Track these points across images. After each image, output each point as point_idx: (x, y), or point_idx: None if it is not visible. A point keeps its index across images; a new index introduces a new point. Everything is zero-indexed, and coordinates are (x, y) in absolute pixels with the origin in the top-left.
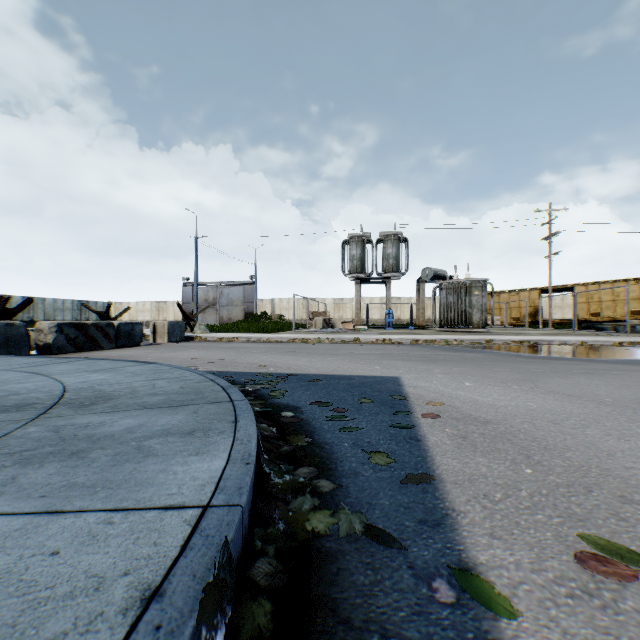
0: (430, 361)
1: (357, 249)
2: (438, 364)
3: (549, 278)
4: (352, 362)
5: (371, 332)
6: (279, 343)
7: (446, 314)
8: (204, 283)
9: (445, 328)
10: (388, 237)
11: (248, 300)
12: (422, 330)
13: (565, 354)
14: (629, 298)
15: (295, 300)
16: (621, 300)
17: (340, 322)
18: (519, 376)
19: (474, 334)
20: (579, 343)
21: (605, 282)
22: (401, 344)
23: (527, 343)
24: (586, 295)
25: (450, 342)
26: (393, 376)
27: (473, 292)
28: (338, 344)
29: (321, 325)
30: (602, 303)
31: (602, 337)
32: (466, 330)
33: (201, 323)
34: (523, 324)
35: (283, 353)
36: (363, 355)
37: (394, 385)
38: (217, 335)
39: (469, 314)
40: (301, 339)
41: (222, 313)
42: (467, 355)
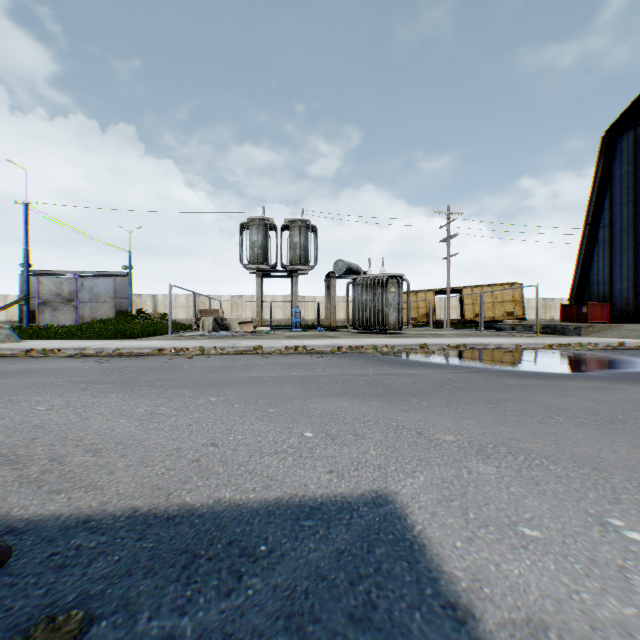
0: (395, 396)
1: (258, 234)
2: (419, 406)
3: (448, 279)
4: (249, 412)
5: (276, 335)
6: (132, 357)
7: (361, 313)
8: (56, 272)
9: (359, 329)
10: (295, 223)
11: (121, 295)
12: (333, 331)
13: (536, 365)
14: (505, 300)
15: (184, 296)
16: (499, 302)
17: (237, 323)
18: (630, 447)
19: (395, 336)
20: (514, 346)
21: (487, 285)
22: (320, 353)
23: (464, 348)
24: (473, 297)
25: (380, 349)
26: (374, 494)
27: (390, 289)
28: (230, 356)
29: (211, 327)
30: (485, 305)
31: (522, 338)
32: (382, 331)
33: (4, 325)
34: (421, 324)
35: (111, 386)
36: (270, 384)
37: (439, 626)
38: (26, 345)
39: (385, 313)
40: (173, 349)
41: (84, 311)
42: (429, 374)
